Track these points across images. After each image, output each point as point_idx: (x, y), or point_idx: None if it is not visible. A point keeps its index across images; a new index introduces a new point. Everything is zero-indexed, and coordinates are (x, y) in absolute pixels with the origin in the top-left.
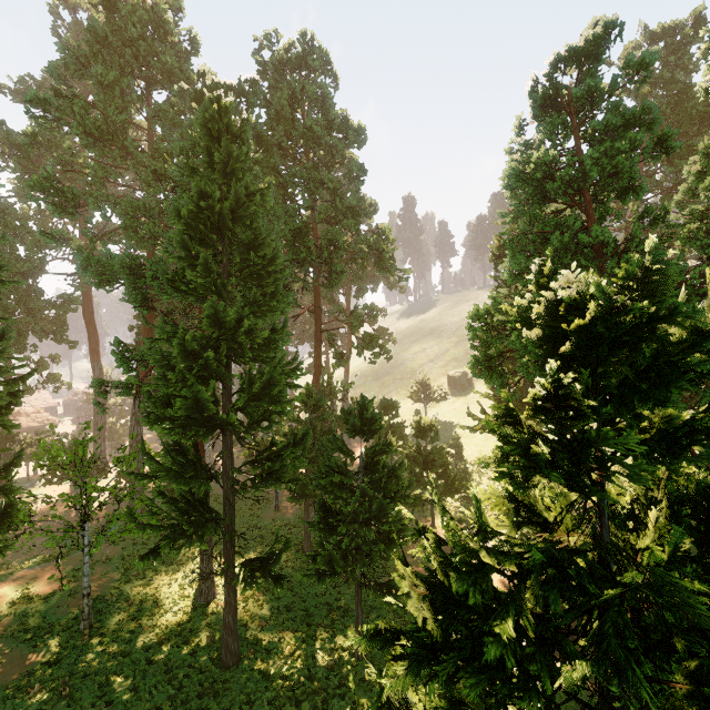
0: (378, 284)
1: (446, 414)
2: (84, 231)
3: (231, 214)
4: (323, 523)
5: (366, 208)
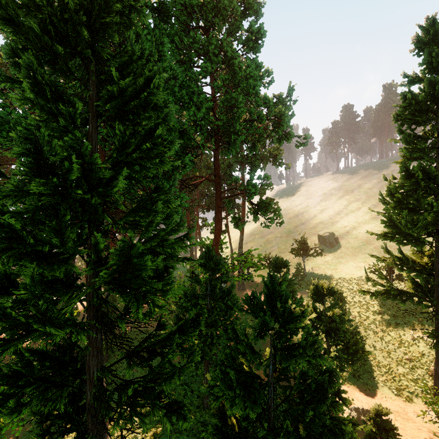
0: (266, 164)
1: (320, 266)
2: (2, 105)
3: (88, 21)
4: (219, 436)
5: (264, 73)
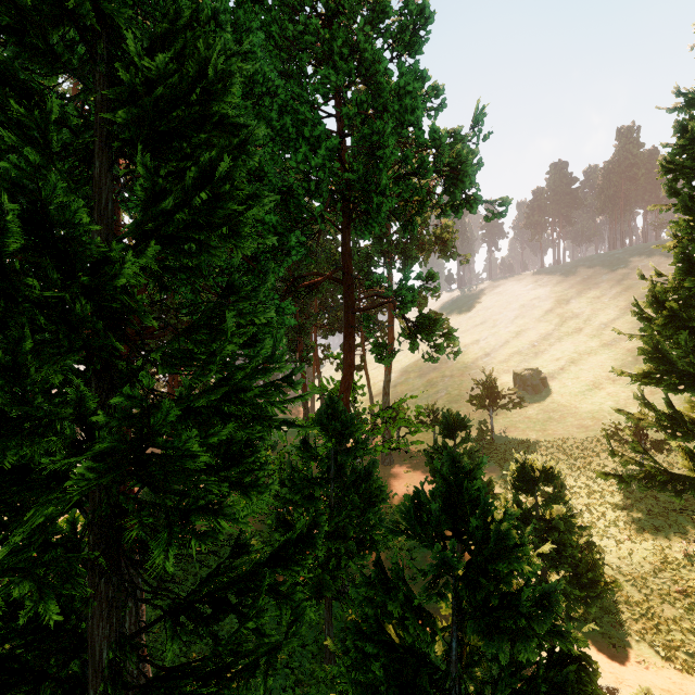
0: (429, 256)
1: (517, 424)
2: None
3: None
4: None
5: (430, 89)
